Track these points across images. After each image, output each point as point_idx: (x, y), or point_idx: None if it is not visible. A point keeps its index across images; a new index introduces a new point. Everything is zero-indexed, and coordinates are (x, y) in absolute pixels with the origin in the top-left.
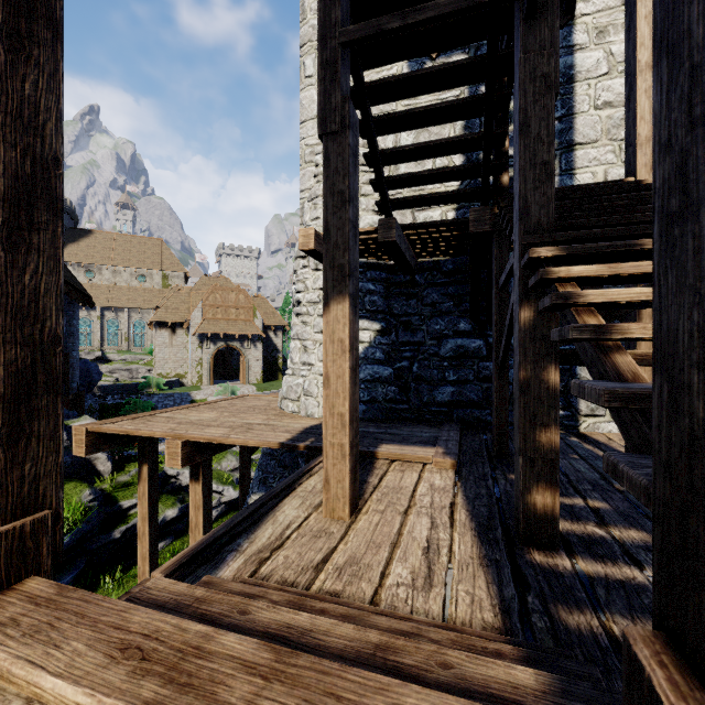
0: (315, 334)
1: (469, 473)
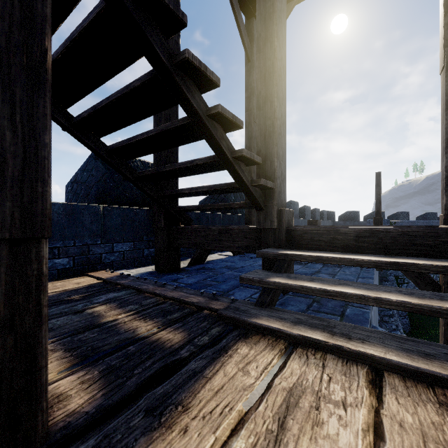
0: None
1: None
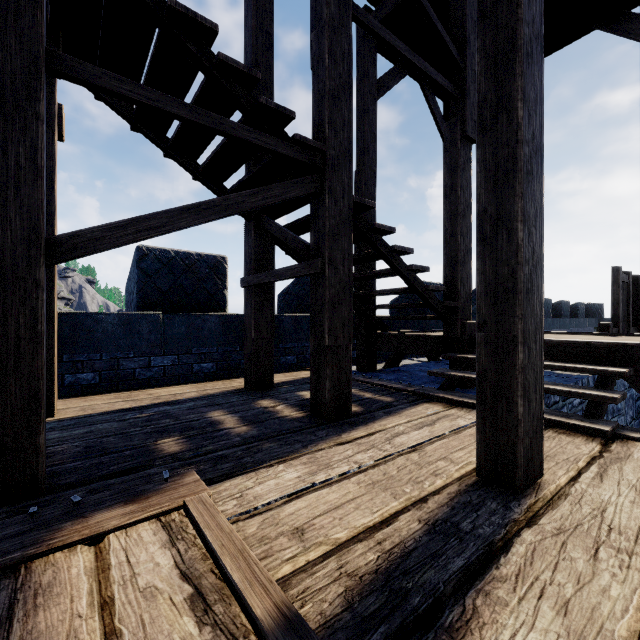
0: None
1: (200, 474)
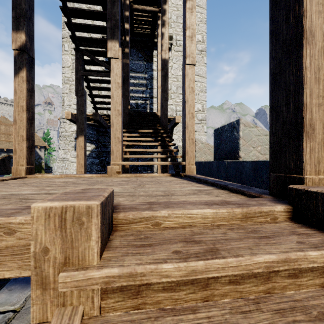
0: (69, 147)
1: None
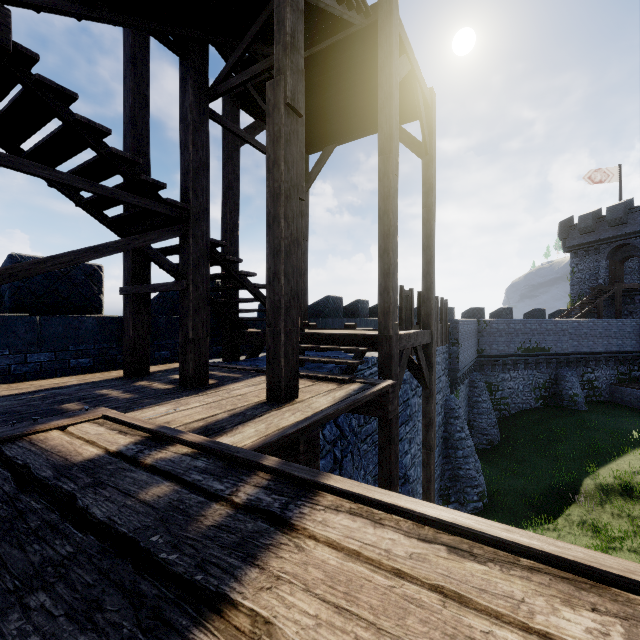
0: None
1: None
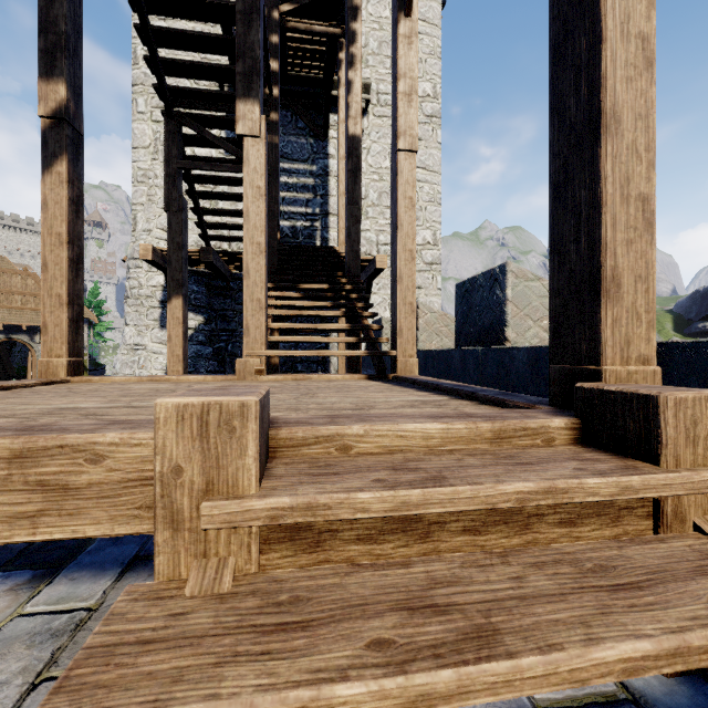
0: (148, 321)
1: None
